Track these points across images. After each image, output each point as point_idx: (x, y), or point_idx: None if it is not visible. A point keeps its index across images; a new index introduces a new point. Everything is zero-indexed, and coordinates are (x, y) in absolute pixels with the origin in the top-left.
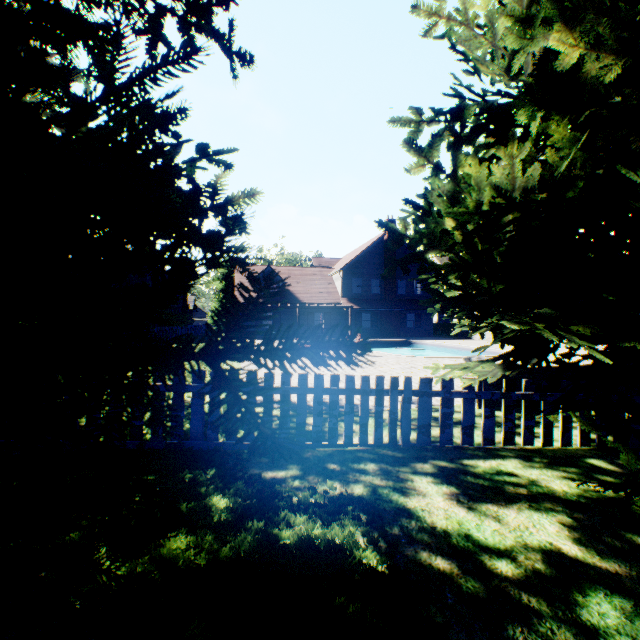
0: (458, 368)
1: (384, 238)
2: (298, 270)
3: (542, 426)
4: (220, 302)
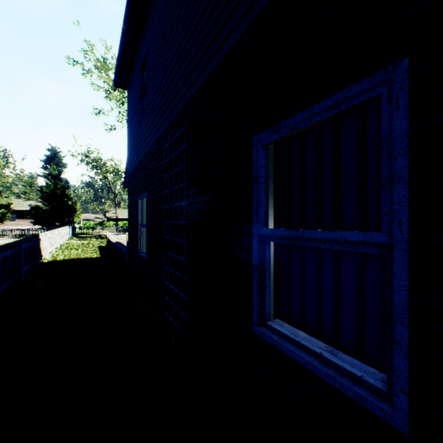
0: None
1: None
2: None
3: None
4: None
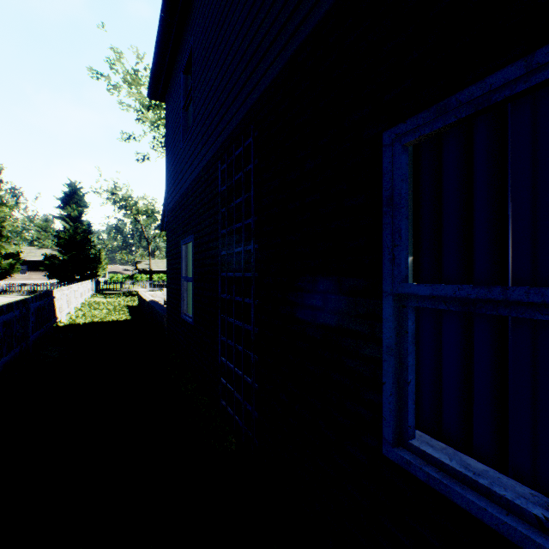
0: None
1: None
2: None
3: None
4: None
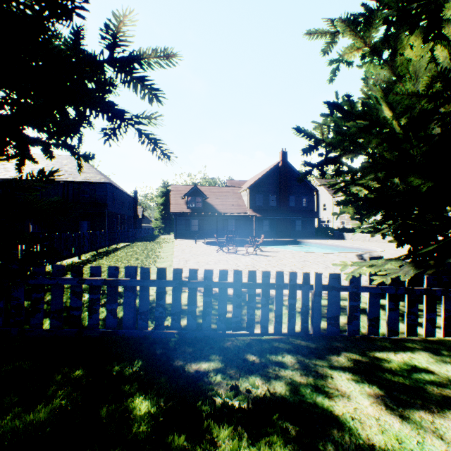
0: (366, 265)
1: (279, 165)
2: (216, 189)
3: (443, 319)
4: (161, 212)
